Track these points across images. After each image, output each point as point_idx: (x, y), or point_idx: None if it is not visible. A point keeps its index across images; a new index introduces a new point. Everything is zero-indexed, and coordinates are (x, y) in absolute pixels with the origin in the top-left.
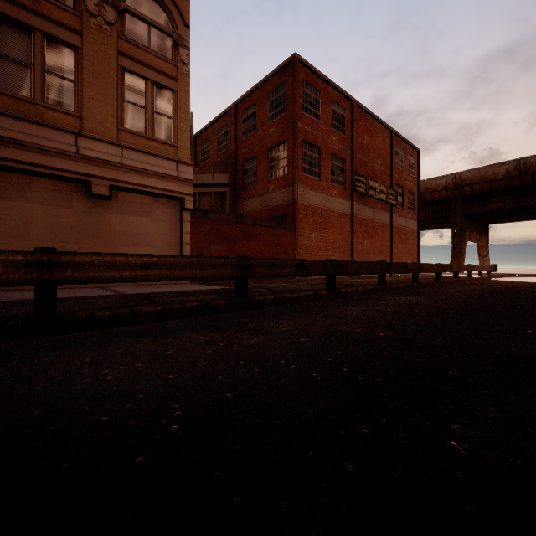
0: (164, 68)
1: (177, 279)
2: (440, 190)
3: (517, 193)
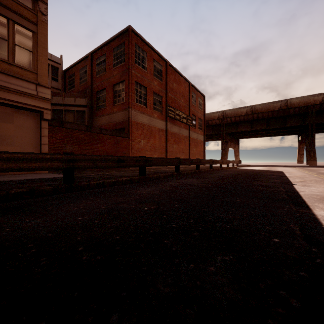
0: (25, 13)
1: (0, 170)
2: (216, 119)
3: (251, 123)
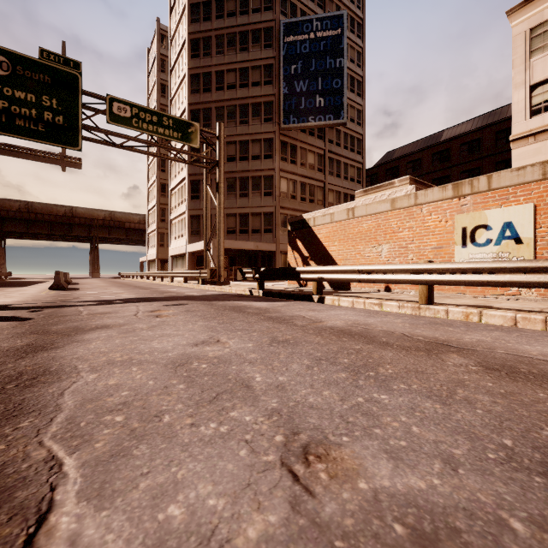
0: None
1: None
2: None
3: (28, 223)
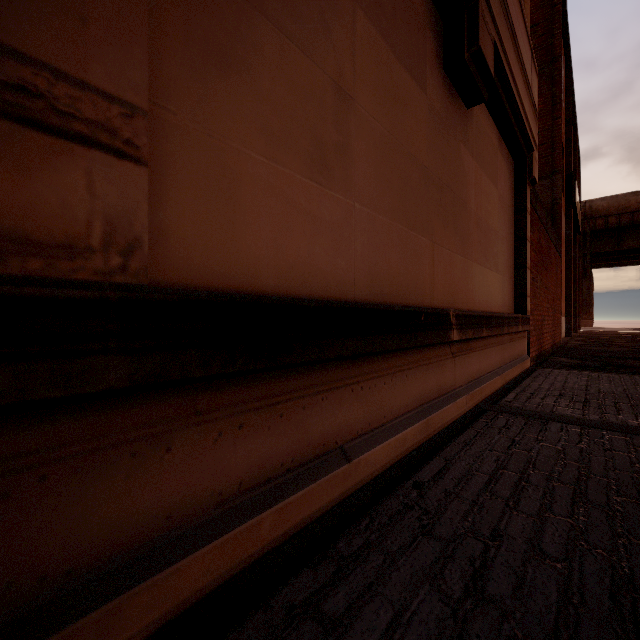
0: None
1: None
2: None
3: None
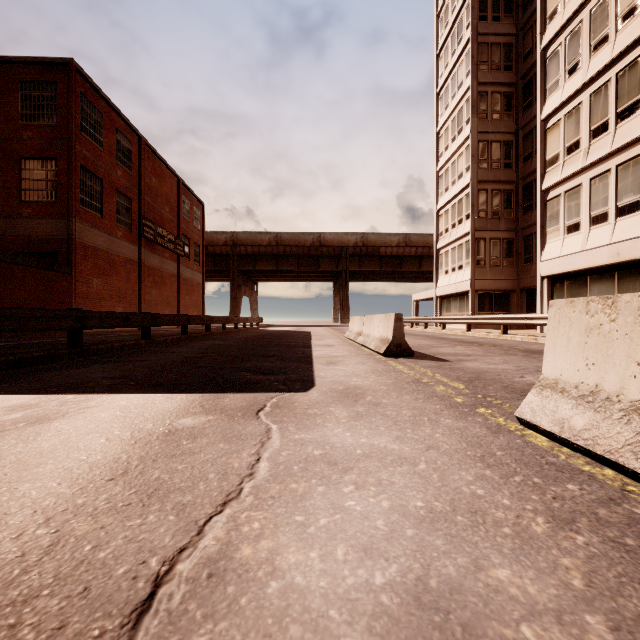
0: None
1: (25, 330)
2: (222, 245)
3: (276, 260)
